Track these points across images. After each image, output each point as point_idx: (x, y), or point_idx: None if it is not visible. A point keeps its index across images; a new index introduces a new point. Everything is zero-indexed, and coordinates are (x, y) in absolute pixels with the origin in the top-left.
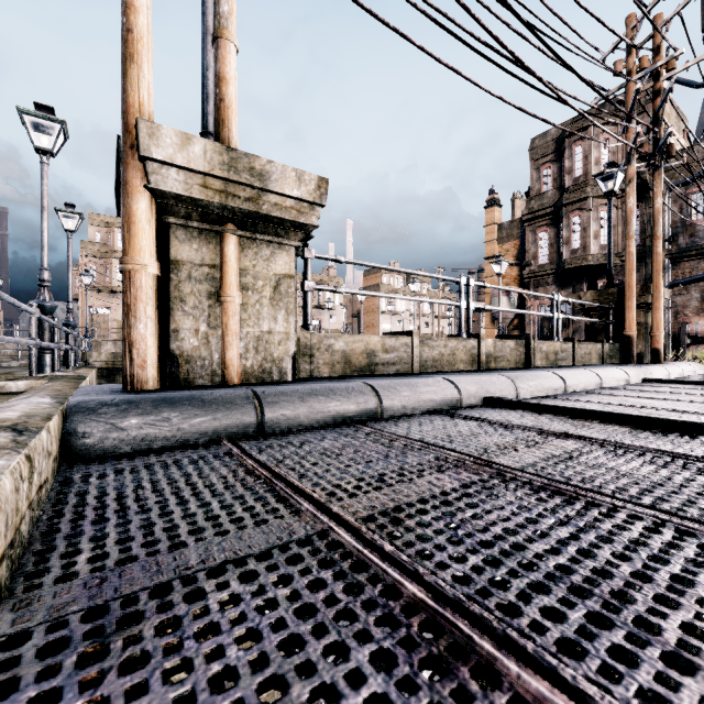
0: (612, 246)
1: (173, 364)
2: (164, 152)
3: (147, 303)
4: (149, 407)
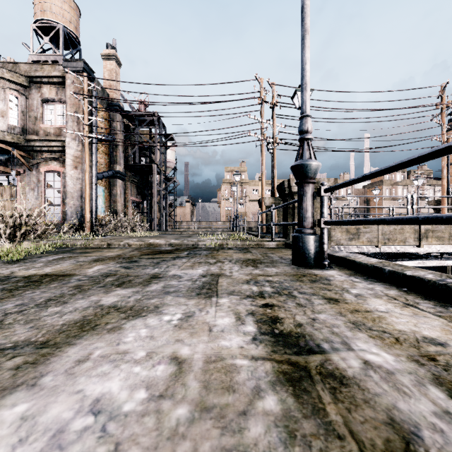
0: (448, 178)
1: (267, 229)
2: (266, 200)
3: (264, 221)
4: (265, 234)
